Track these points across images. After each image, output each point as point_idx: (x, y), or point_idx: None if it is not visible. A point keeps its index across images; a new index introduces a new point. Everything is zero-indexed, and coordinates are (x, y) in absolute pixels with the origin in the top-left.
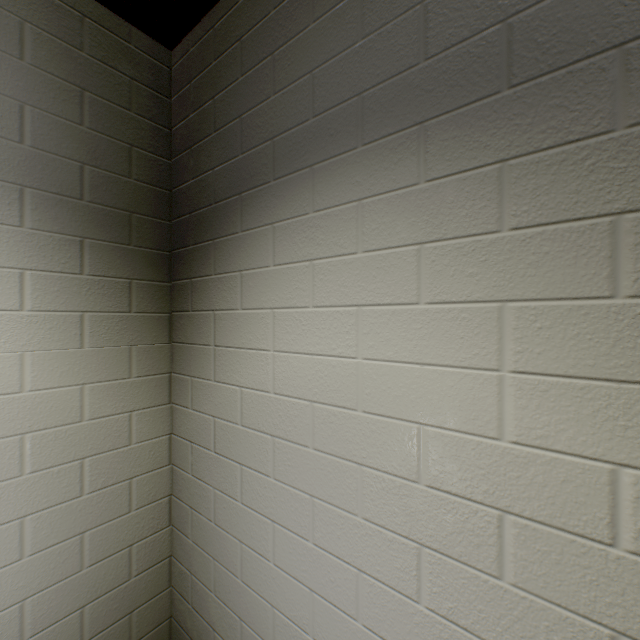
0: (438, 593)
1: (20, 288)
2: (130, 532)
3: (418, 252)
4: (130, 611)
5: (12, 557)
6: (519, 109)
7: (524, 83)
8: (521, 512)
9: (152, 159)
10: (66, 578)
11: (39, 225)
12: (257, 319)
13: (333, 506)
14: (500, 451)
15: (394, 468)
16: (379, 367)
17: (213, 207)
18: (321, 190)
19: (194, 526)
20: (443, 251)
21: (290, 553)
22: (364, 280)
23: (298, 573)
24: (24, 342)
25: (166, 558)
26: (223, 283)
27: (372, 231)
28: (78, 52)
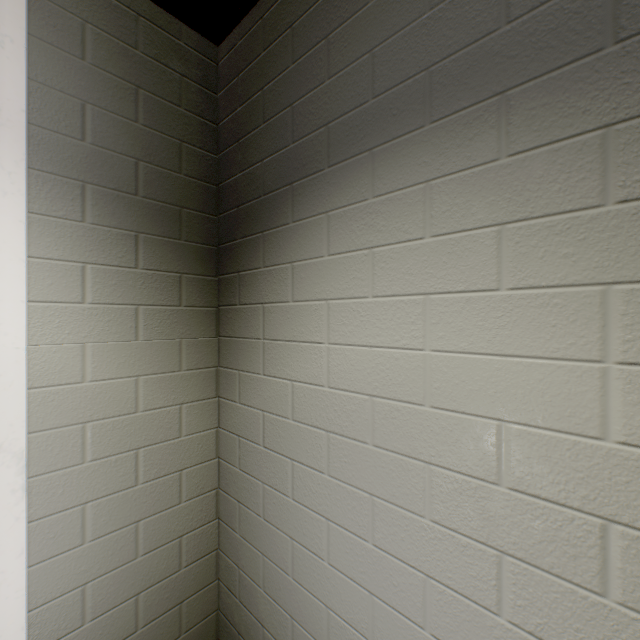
0: (523, 606)
1: (82, 281)
2: (180, 523)
3: (498, 234)
4: (180, 601)
5: (75, 542)
6: (629, 66)
7: (635, 35)
8: (631, 522)
9: (200, 154)
10: (122, 565)
11: (99, 220)
12: (310, 311)
13: (396, 506)
14: (603, 452)
15: (469, 468)
16: (450, 359)
17: (262, 199)
18: (382, 174)
19: (242, 520)
20: (529, 231)
21: (346, 553)
22: (432, 266)
23: (356, 574)
24: (85, 334)
25: (213, 551)
26: (273, 275)
27: (442, 214)
28: (133, 51)
